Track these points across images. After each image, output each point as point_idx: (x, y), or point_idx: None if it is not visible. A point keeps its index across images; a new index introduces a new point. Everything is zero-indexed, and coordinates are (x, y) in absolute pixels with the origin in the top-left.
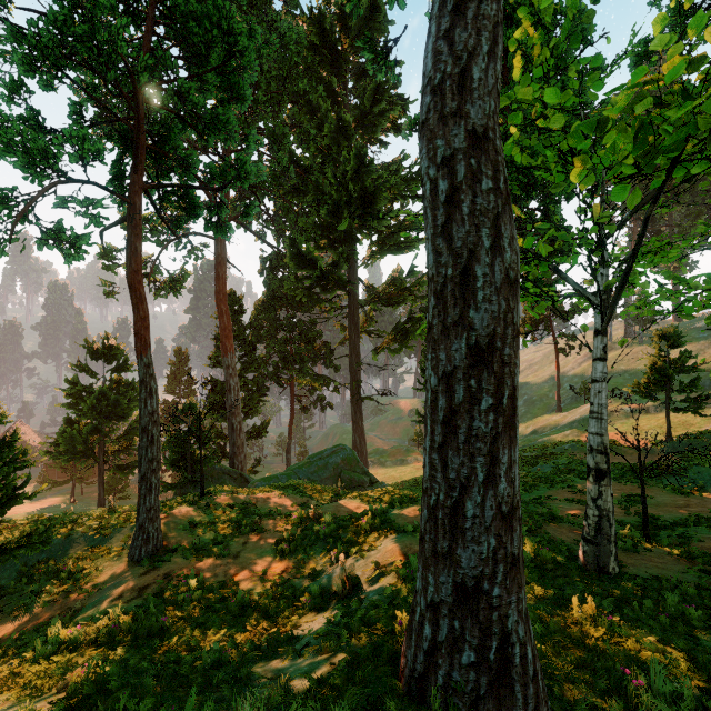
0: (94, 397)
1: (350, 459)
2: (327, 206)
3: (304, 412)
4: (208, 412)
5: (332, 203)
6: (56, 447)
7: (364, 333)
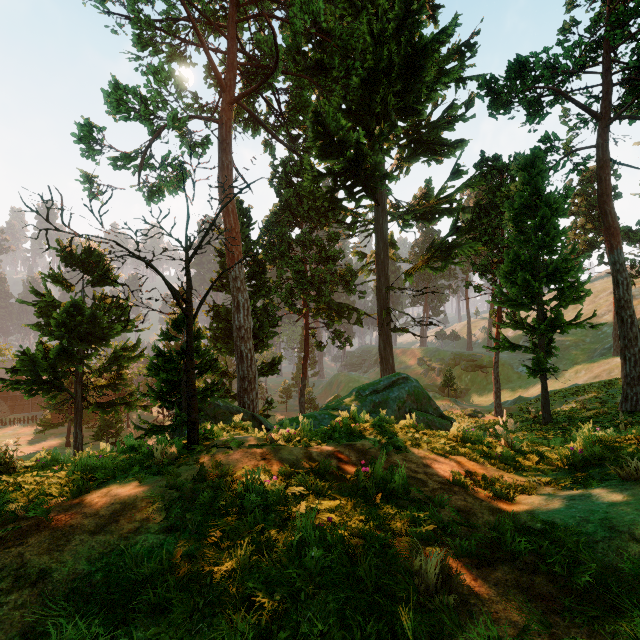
0: (64, 310)
1: (419, 393)
2: (361, 70)
3: (320, 349)
4: (205, 234)
5: (368, 67)
6: (12, 373)
7: (391, 256)
